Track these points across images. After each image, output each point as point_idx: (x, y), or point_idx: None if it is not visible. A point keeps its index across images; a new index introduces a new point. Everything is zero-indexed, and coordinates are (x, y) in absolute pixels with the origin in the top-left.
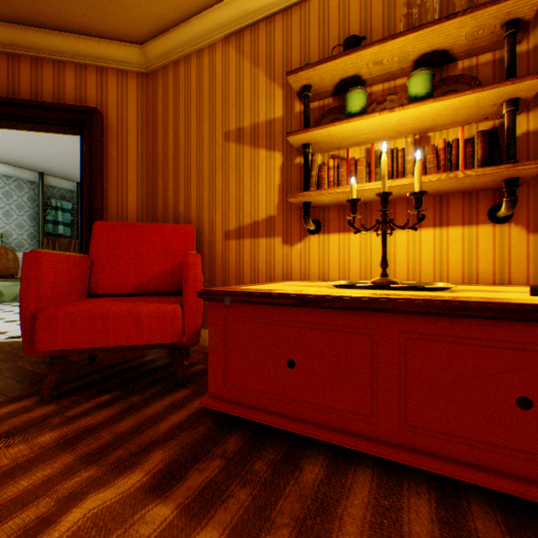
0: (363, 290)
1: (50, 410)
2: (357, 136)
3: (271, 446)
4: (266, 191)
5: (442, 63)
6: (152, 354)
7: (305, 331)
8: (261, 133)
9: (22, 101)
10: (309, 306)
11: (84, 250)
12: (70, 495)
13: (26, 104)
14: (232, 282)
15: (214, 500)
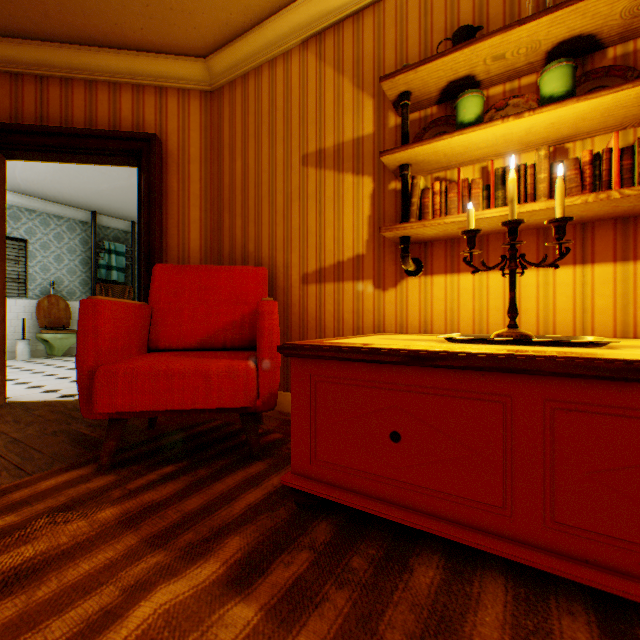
0: (487, 345)
1: (110, 481)
2: (470, 152)
3: (369, 538)
4: (352, 224)
5: (585, 52)
6: (219, 419)
7: (414, 396)
8: (346, 154)
9: (76, 130)
10: (420, 365)
11: (142, 298)
12: (136, 584)
13: (80, 134)
14: (311, 335)
15: (305, 603)
